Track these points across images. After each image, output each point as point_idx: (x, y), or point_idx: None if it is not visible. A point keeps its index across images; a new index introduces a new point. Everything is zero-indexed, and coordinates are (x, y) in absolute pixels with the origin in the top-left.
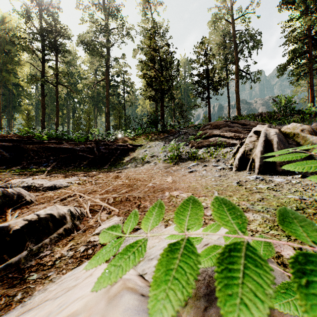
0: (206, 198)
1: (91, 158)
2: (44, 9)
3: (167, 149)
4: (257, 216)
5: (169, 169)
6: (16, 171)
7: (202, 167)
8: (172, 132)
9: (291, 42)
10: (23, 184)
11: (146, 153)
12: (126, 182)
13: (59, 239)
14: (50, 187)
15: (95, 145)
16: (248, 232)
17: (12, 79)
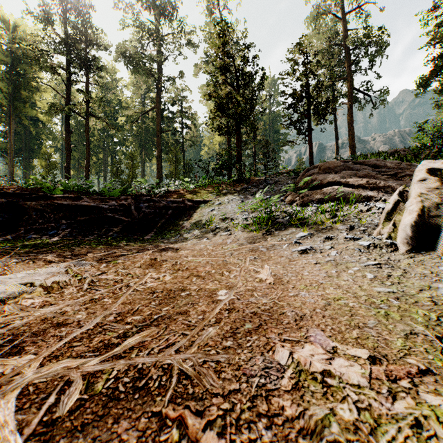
0: None
1: (126, 222)
2: (69, 9)
3: (250, 206)
4: None
5: (257, 244)
6: None
7: (323, 241)
8: (254, 181)
9: (439, 42)
10: None
11: (213, 214)
12: (164, 280)
13: None
14: None
15: (134, 201)
16: None
17: (28, 111)
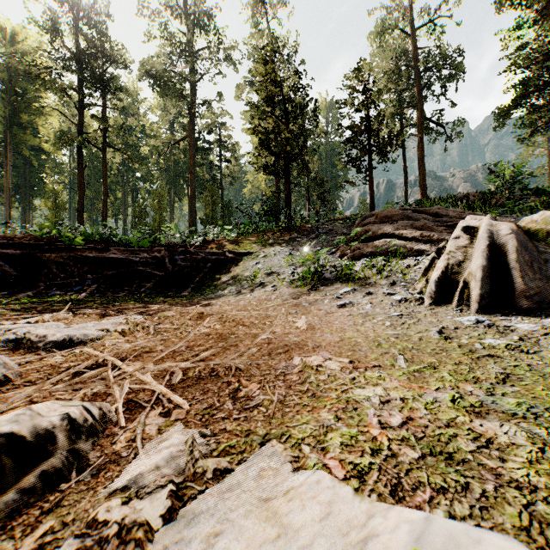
0: (383, 376)
1: (160, 277)
2: (83, 17)
3: (297, 261)
4: (516, 432)
5: (300, 299)
6: (22, 302)
7: (363, 296)
8: (305, 229)
9: (521, 67)
10: (7, 334)
11: (258, 268)
12: (215, 327)
13: (23, 506)
14: (61, 342)
15: (168, 253)
16: (511, 490)
17: (29, 139)
